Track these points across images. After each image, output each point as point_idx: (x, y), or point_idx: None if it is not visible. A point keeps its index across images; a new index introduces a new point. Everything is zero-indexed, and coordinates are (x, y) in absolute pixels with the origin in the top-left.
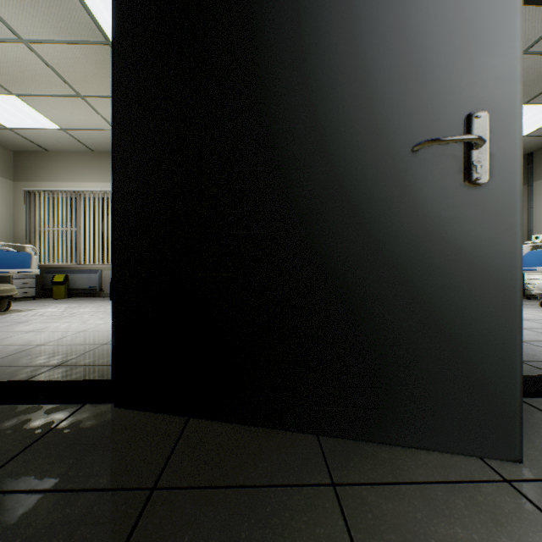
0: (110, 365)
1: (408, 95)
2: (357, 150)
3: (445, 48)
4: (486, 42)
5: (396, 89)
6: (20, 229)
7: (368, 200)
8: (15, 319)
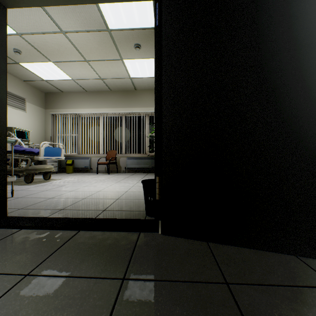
0: (132, 211)
1: None
2: None
3: None
4: None
5: None
6: (48, 135)
7: None
8: (57, 184)
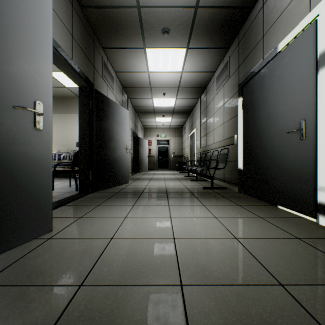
0: None
1: (10, 78)
2: None
3: (27, 68)
4: (42, 76)
5: (4, 72)
6: None
7: None
8: None
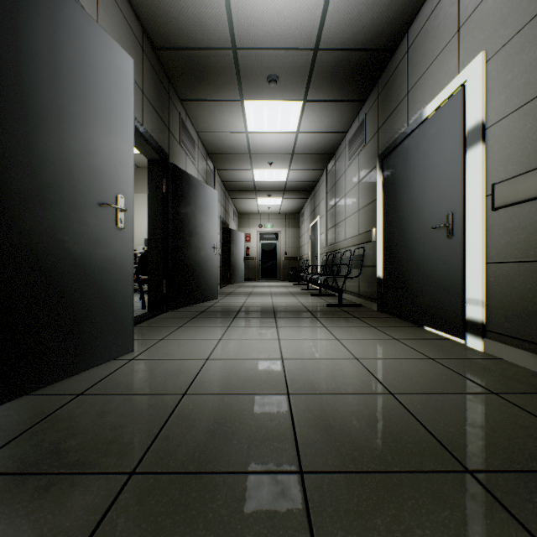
0: None
1: (95, 172)
2: (69, 192)
3: (110, 156)
4: (124, 164)
5: (89, 165)
6: None
7: (75, 225)
8: None
